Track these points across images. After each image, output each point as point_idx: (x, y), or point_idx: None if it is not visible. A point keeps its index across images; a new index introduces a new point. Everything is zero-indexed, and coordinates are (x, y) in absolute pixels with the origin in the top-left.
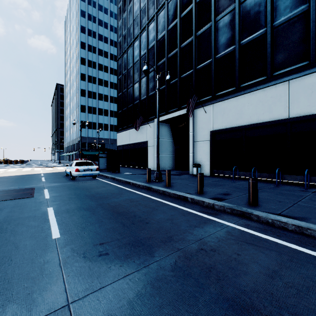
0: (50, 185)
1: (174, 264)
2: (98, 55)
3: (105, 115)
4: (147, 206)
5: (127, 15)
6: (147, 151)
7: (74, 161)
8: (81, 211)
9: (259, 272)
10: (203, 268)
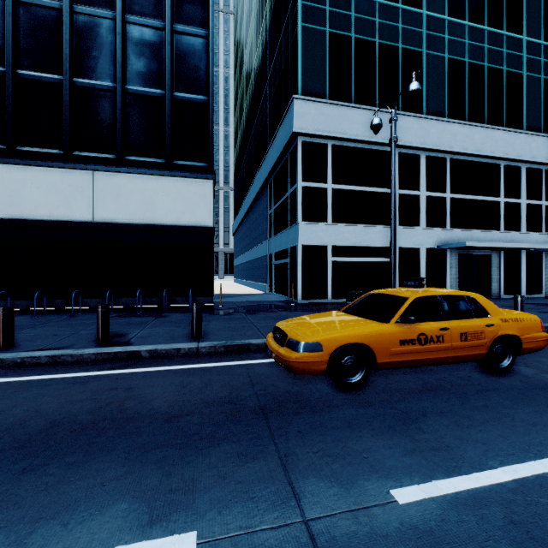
0: None
1: None
2: None
3: None
4: None
5: None
6: None
7: None
8: None
9: None
10: None
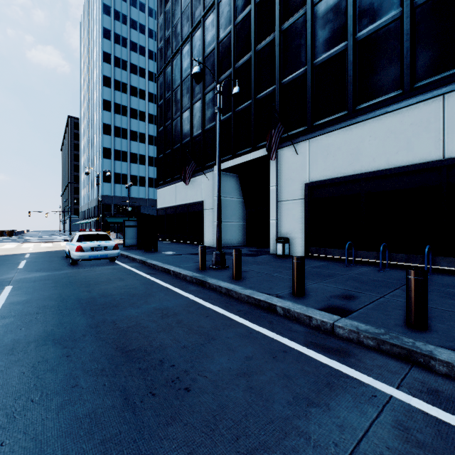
0: (24, 276)
1: None
2: (131, 73)
3: (141, 164)
4: (195, 328)
5: (171, 5)
6: (202, 217)
7: (77, 233)
8: (45, 346)
9: None
10: None
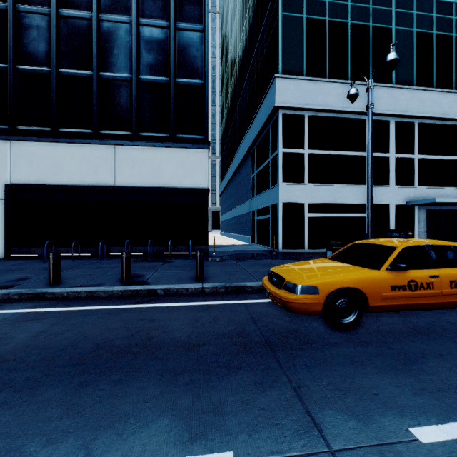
0: None
1: None
2: None
3: None
4: None
5: None
6: None
7: None
8: None
9: (26, 337)
10: None
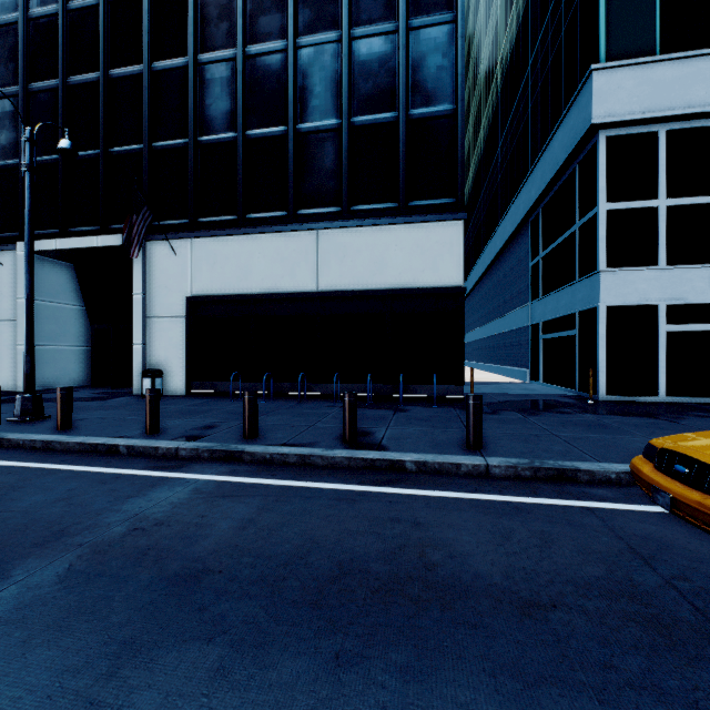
0: None
1: (65, 571)
2: None
3: None
4: None
5: None
6: None
7: None
8: None
9: (229, 528)
10: (133, 555)
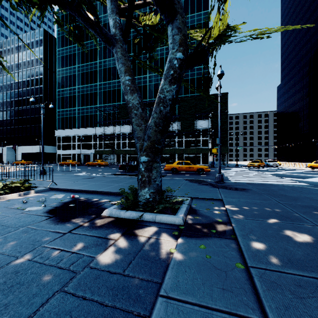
0: None
1: None
2: None
3: None
4: None
5: None
6: (3, 156)
7: None
8: None
9: None
10: None
